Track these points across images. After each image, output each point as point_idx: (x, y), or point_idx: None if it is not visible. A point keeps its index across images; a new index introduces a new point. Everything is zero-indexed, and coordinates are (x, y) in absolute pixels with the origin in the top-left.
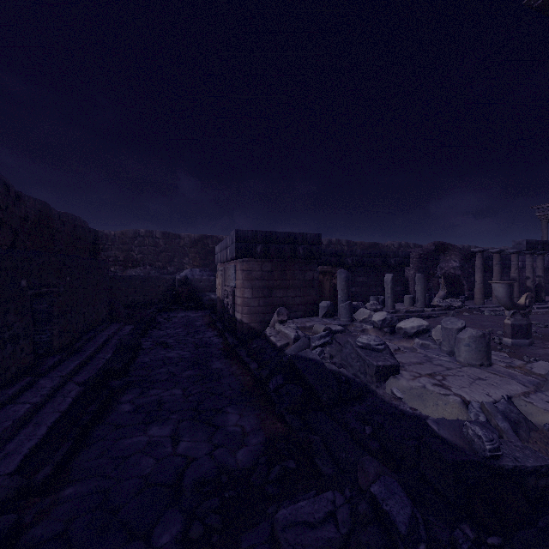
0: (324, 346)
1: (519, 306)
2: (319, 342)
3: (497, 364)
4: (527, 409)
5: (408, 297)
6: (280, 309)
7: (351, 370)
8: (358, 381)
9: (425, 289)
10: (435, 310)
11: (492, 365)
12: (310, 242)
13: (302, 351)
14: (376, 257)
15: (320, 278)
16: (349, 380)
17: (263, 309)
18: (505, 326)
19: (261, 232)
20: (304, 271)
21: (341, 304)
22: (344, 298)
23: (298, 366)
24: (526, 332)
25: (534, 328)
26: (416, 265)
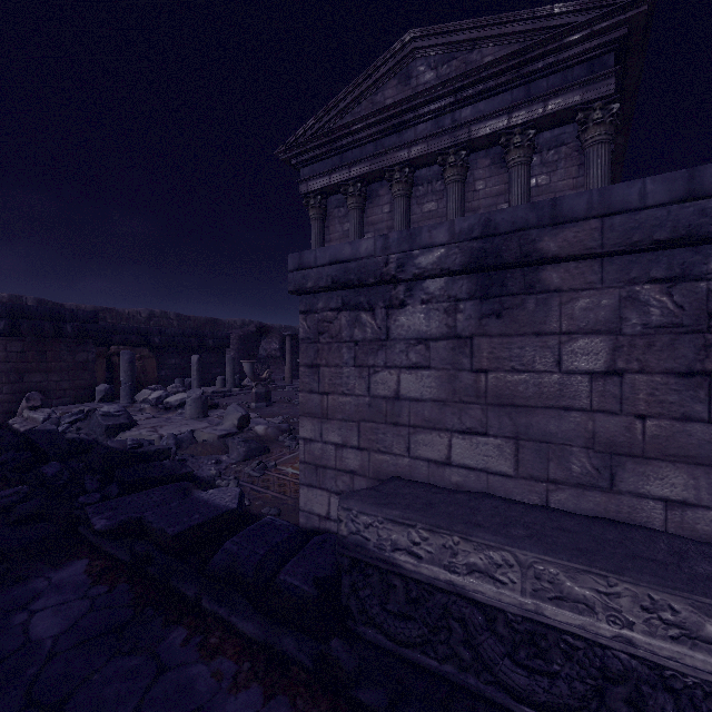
0: (77, 422)
1: (261, 379)
2: (70, 420)
3: (213, 416)
4: (200, 435)
5: (220, 378)
6: (31, 394)
7: (95, 436)
8: (90, 439)
9: (234, 370)
10: (243, 389)
11: (208, 417)
12: (83, 320)
13: (42, 426)
14: (191, 337)
15: (115, 360)
16: (84, 441)
17: (10, 397)
18: (253, 394)
19: (5, 304)
20: (74, 352)
21: (122, 387)
22: (128, 380)
23: (31, 437)
24: (265, 397)
25: (296, 397)
26: (236, 346)
